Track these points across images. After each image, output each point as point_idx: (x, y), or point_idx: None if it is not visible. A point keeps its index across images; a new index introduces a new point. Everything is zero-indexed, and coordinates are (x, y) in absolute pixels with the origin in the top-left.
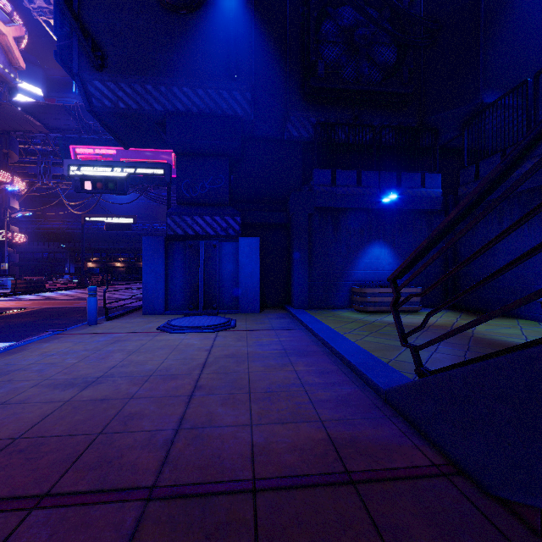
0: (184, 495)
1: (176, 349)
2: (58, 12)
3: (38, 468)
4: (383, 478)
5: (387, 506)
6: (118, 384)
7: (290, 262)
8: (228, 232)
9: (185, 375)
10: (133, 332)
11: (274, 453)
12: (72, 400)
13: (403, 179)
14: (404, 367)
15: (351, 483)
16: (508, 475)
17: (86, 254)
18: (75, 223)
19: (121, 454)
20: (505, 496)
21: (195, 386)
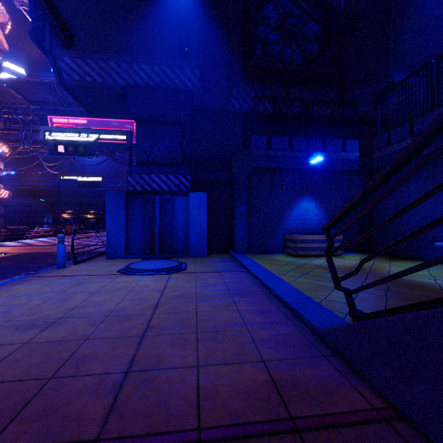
0: None
1: (133, 290)
2: None
3: None
4: (327, 425)
5: None
6: (76, 325)
7: (232, 214)
8: (180, 188)
9: (139, 315)
10: (96, 274)
11: (220, 397)
12: (30, 341)
13: (327, 144)
14: (335, 307)
15: (296, 431)
16: None
17: (62, 207)
18: (53, 182)
19: (69, 401)
20: None
21: (147, 326)
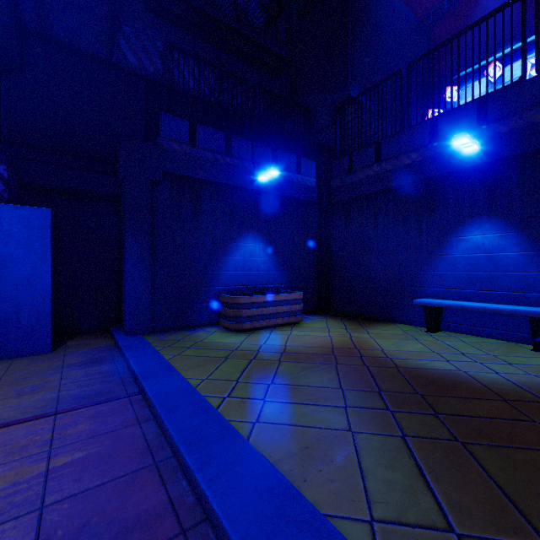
0: None
1: None
2: None
3: None
4: None
5: None
6: None
7: (121, 258)
8: None
9: None
10: None
11: None
12: None
13: (279, 158)
14: None
15: None
16: None
17: None
18: None
19: None
20: None
21: None
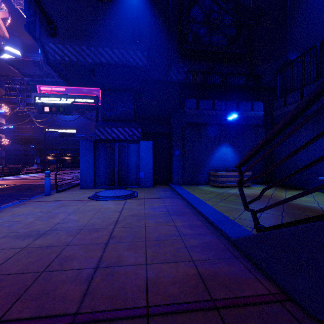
0: (97, 320)
1: (99, 211)
2: (27, 0)
3: None
4: (237, 305)
5: None
6: (59, 235)
7: (171, 156)
8: (133, 138)
9: (104, 229)
10: (73, 200)
11: (162, 285)
12: (27, 247)
13: (240, 105)
14: (244, 223)
15: (216, 308)
16: None
17: (47, 151)
18: (41, 133)
19: (56, 287)
20: None
21: (110, 236)
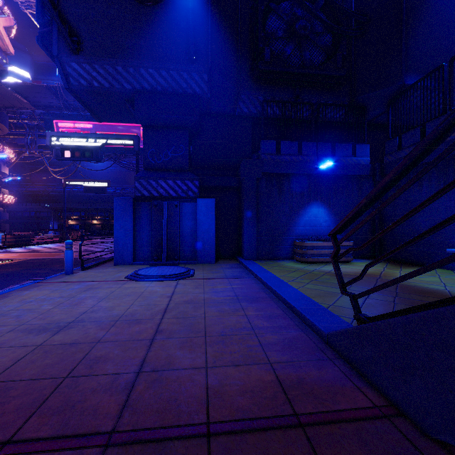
0: (141, 441)
1: (141, 296)
2: (40, 2)
3: (4, 413)
4: (329, 421)
5: (335, 450)
6: (87, 329)
7: (241, 220)
8: (188, 194)
9: (148, 320)
10: (104, 280)
11: (228, 396)
12: (44, 344)
13: (337, 149)
14: (342, 312)
15: (300, 426)
16: (450, 420)
17: (68, 213)
18: (58, 187)
19: (84, 398)
20: (446, 440)
21: (156, 330)
